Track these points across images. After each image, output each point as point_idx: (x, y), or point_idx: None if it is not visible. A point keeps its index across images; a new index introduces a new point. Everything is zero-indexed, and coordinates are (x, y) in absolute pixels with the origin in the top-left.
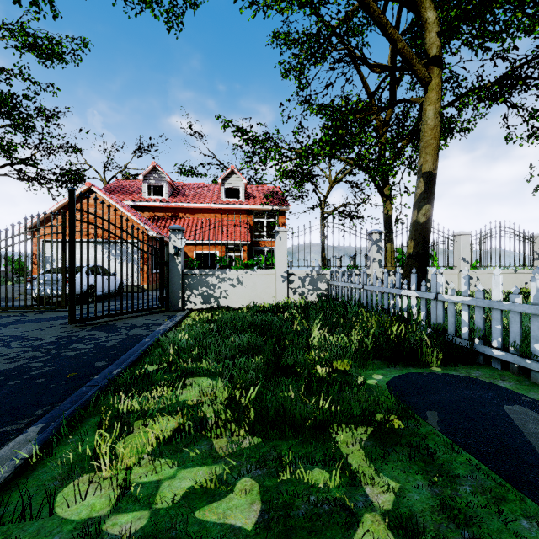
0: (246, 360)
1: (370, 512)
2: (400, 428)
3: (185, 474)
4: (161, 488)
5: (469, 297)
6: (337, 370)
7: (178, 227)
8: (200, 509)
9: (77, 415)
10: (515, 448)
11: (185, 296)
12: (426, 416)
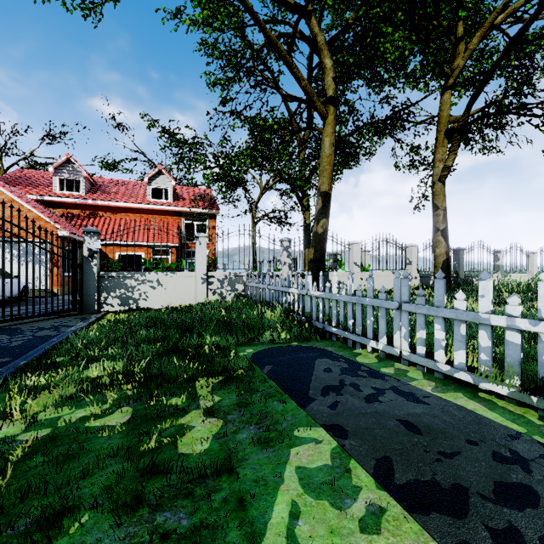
0: (148, 346)
1: (196, 410)
2: (242, 375)
3: (81, 411)
4: (61, 418)
5: (322, 292)
6: (221, 348)
7: (94, 230)
8: (89, 422)
9: None
10: (302, 377)
11: (101, 299)
12: (264, 368)
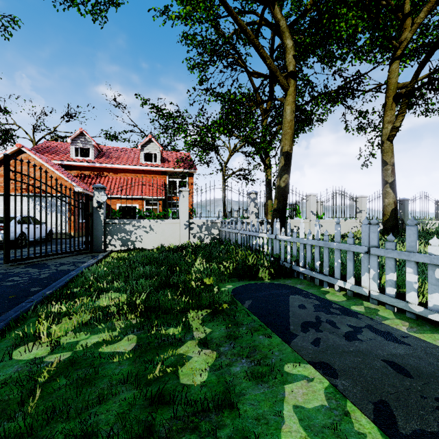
0: (145, 281)
1: (191, 340)
2: (227, 308)
3: (95, 337)
4: (79, 343)
5: (290, 237)
6: (205, 284)
7: (101, 186)
8: (102, 348)
9: (20, 316)
10: (280, 312)
11: (107, 241)
12: (245, 303)
